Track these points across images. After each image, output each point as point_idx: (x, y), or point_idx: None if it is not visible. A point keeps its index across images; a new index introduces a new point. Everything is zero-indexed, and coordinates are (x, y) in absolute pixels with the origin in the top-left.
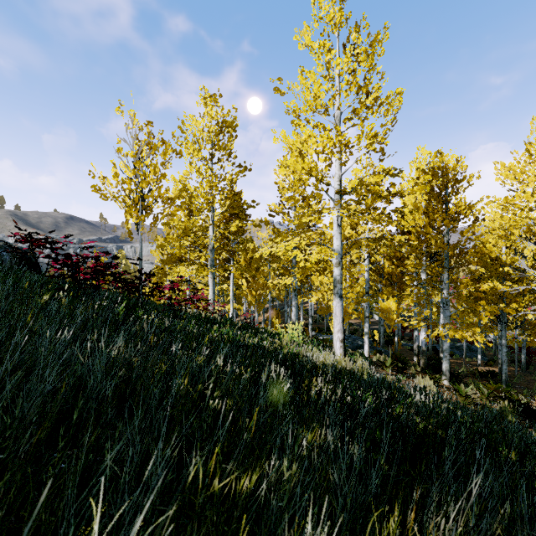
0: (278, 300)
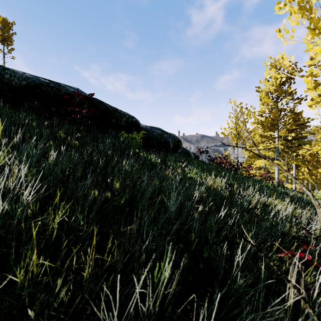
0: None
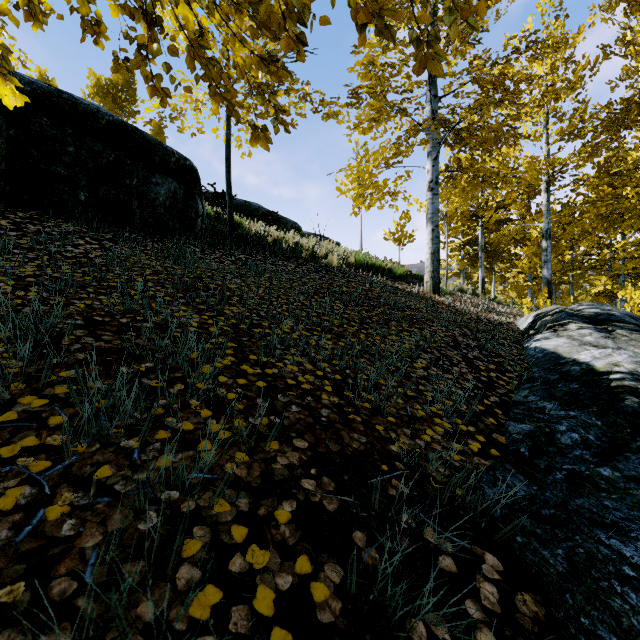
0: None
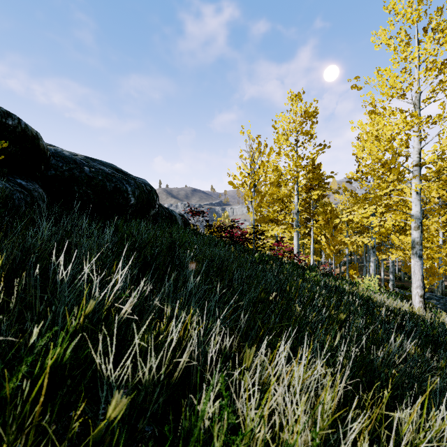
0: (356, 254)
